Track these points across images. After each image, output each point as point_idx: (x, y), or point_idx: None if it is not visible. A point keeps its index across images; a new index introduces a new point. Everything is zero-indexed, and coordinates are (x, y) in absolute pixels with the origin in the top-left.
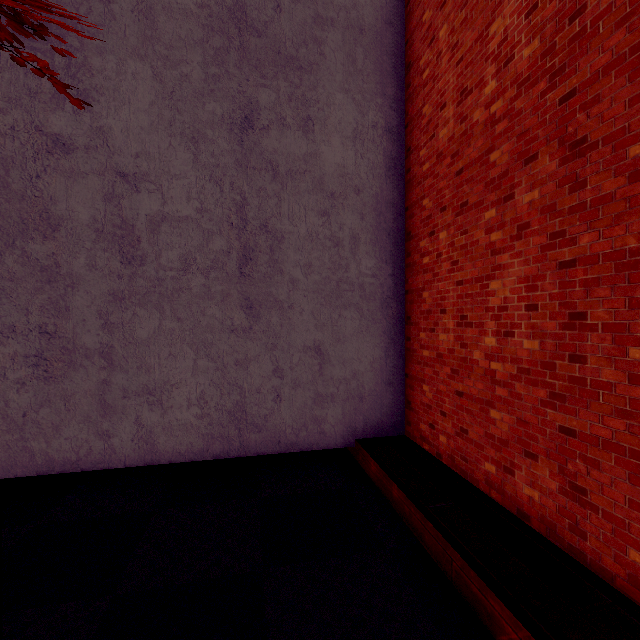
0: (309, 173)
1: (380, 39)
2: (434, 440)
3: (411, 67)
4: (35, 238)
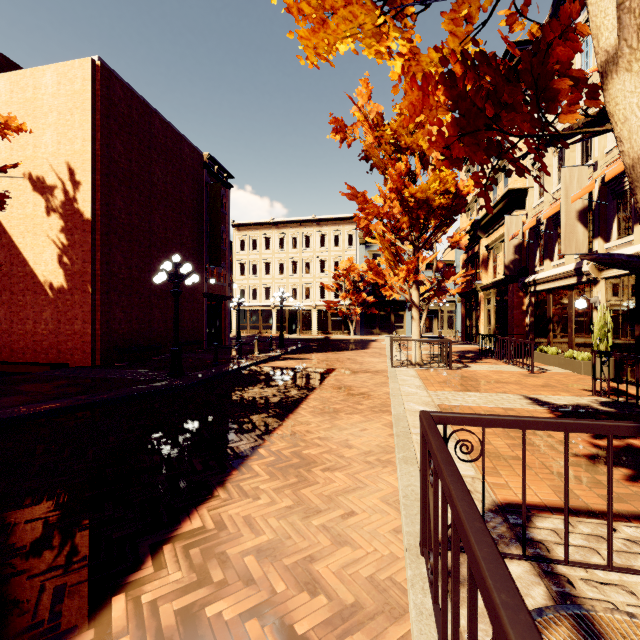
0: None
1: None
2: None
3: None
4: None
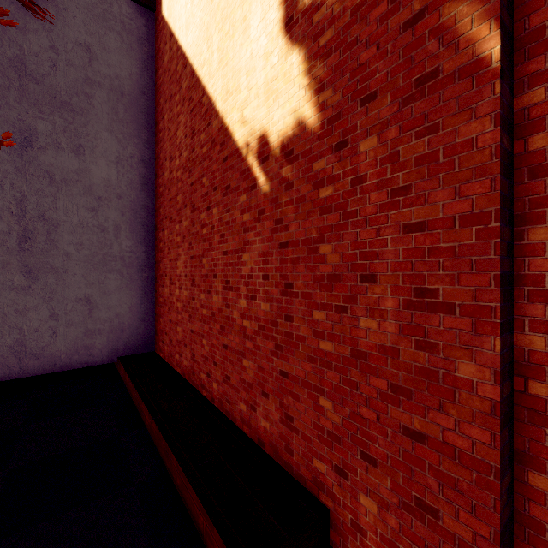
0: (81, 182)
1: (137, 102)
2: (164, 350)
3: (157, 125)
4: None
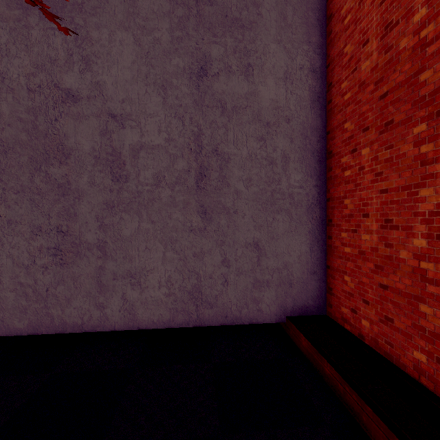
0: (249, 108)
1: None
2: (356, 323)
3: (332, 17)
4: (54, 164)
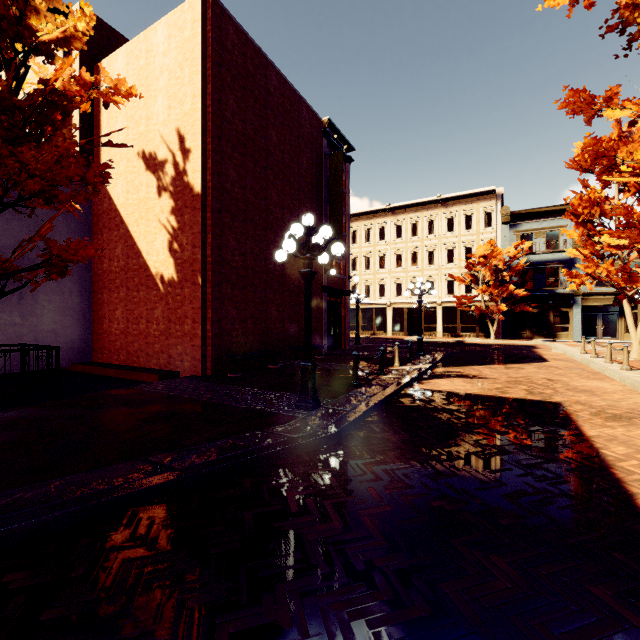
0: None
1: (82, 220)
2: (103, 357)
3: (95, 234)
4: None
